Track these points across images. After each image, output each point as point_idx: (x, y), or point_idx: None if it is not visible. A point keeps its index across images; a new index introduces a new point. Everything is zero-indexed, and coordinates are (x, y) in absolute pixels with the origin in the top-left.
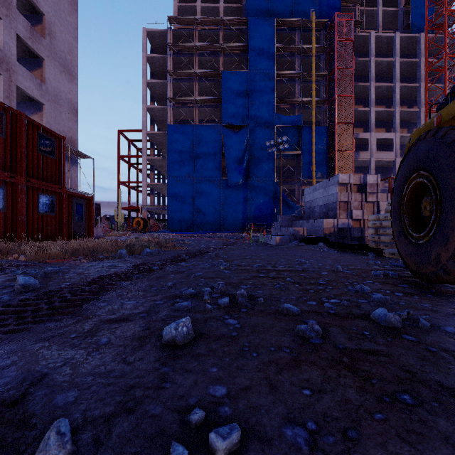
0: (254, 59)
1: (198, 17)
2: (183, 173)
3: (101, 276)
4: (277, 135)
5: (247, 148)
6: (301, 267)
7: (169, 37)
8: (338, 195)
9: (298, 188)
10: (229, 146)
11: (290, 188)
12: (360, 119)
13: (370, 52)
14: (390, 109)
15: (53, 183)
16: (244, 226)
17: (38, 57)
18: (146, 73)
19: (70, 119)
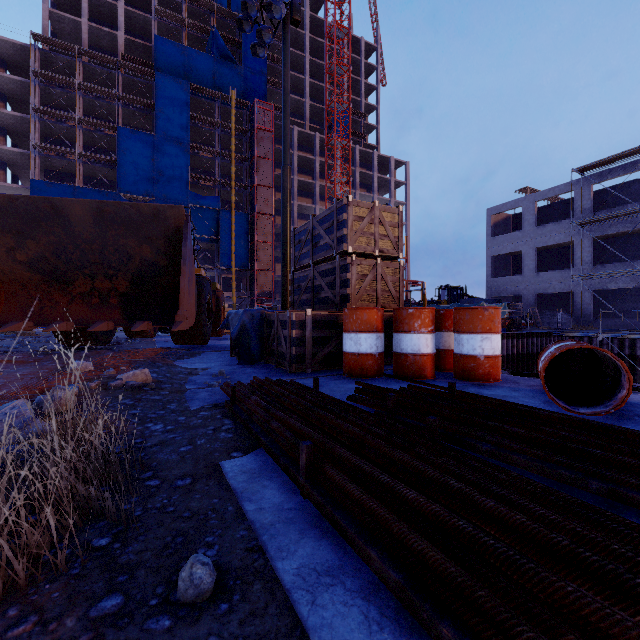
0: (162, 122)
1: (82, 48)
2: None
3: None
4: (192, 215)
5: None
6: None
7: (34, 57)
8: None
9: (219, 277)
10: None
11: (213, 275)
12: None
13: (293, 145)
14: (312, 206)
15: None
16: None
17: None
18: None
19: None
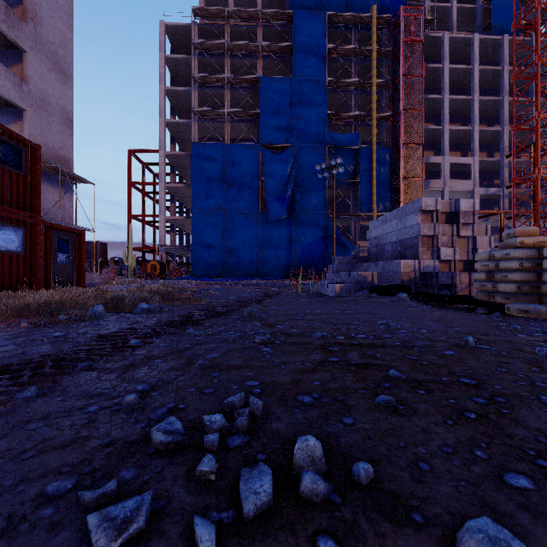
0: (300, 62)
1: (230, 8)
2: (212, 205)
3: (8, 365)
4: (329, 158)
5: (292, 174)
6: (396, 338)
7: (194, 33)
8: (420, 227)
9: (355, 224)
10: (270, 171)
11: (345, 225)
12: (430, 140)
13: (443, 57)
14: (467, 128)
15: (21, 208)
16: (288, 271)
17: (17, 49)
18: (164, 78)
19: (62, 131)
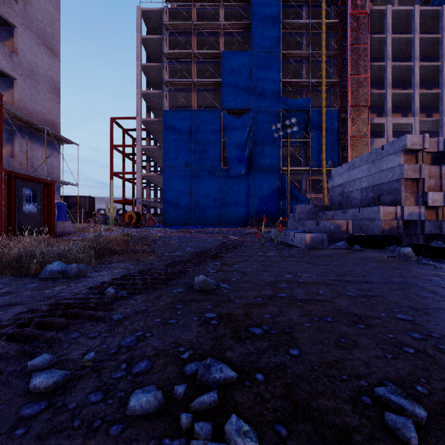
0: (257, 37)
1: None
2: (180, 163)
3: None
4: (283, 120)
5: (250, 135)
6: None
7: (165, 16)
8: (403, 169)
9: (306, 179)
10: (231, 133)
11: (296, 180)
12: (373, 104)
13: (386, 28)
14: (409, 91)
15: None
16: (247, 220)
17: (9, 26)
18: (140, 56)
19: (50, 99)
